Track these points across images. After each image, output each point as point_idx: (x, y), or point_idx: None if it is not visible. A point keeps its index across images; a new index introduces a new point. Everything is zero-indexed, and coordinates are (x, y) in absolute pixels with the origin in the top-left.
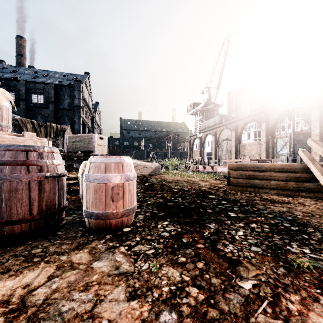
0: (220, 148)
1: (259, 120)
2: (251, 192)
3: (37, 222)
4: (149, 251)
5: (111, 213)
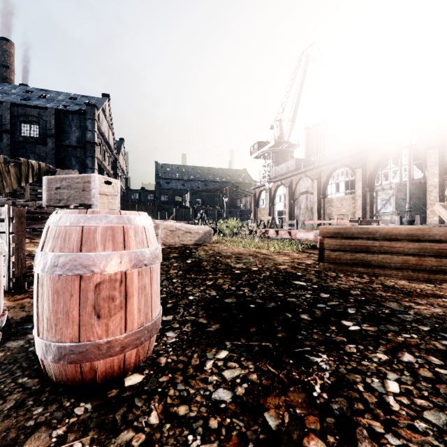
0: (296, 204)
1: (352, 165)
2: (361, 274)
3: None
4: None
5: (95, 346)
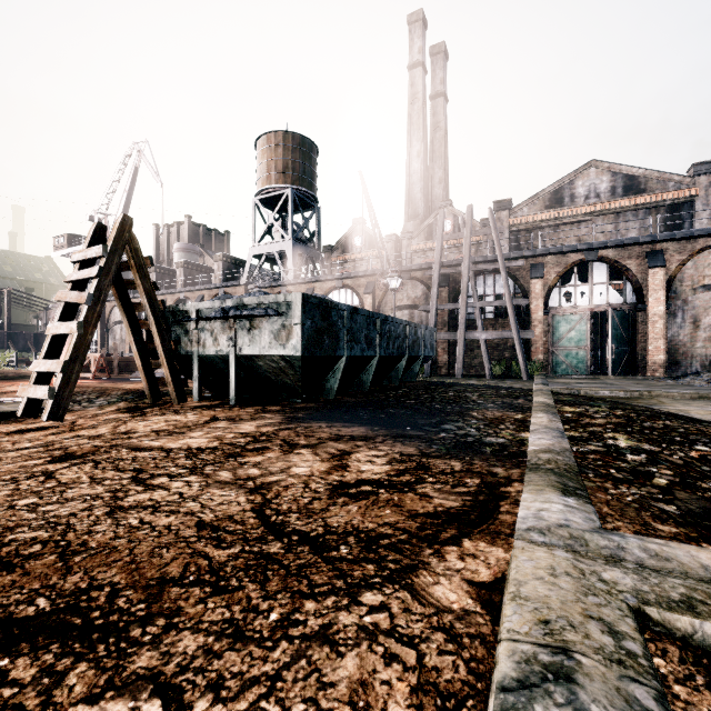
0: (112, 334)
1: None
2: None
3: None
4: None
5: None
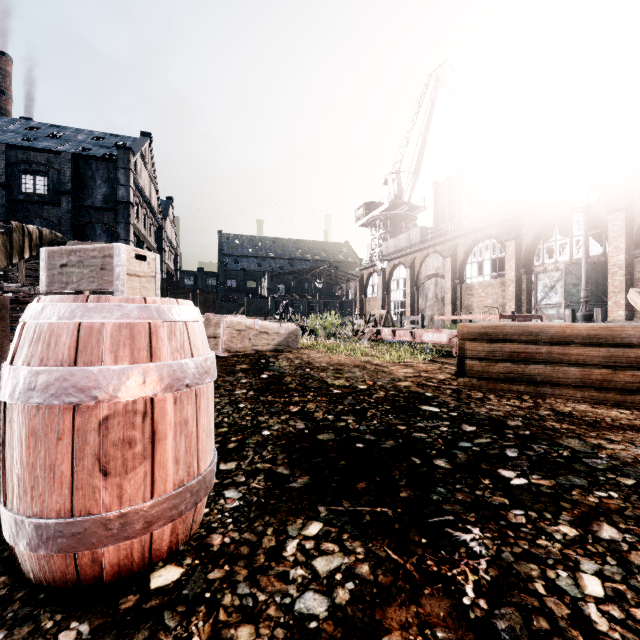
0: (421, 292)
1: (501, 236)
2: (521, 394)
3: None
4: None
5: (99, 523)
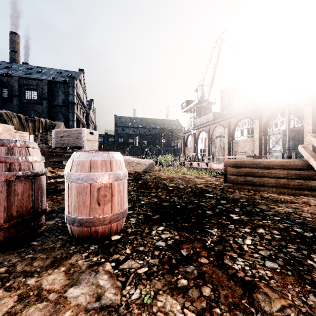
0: (213, 144)
1: (252, 117)
2: (250, 190)
3: (5, 232)
4: (141, 269)
5: (97, 219)
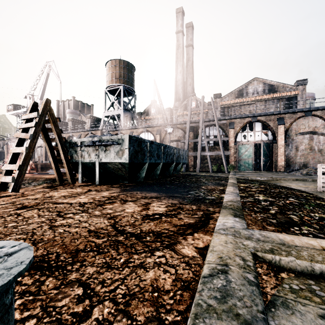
0: (36, 152)
1: None
2: None
3: None
4: None
5: None
